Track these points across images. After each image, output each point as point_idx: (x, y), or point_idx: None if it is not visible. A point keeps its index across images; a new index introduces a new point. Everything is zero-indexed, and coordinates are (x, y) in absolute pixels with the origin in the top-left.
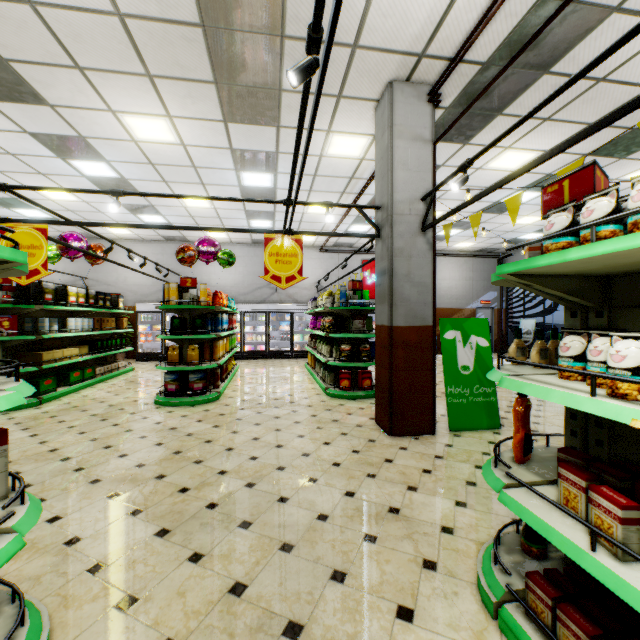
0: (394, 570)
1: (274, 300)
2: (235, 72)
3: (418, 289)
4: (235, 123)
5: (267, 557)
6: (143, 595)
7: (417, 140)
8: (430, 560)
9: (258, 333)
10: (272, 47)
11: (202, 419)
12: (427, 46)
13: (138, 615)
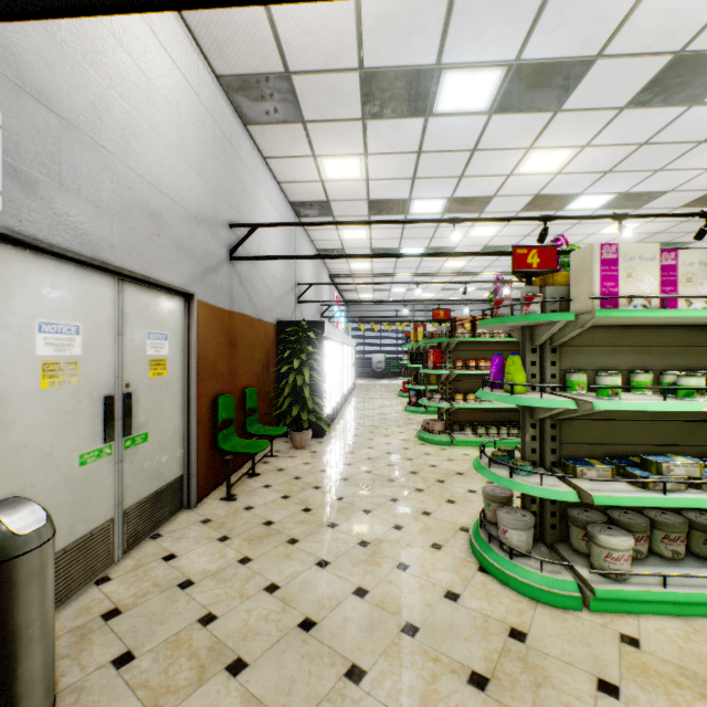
0: None
1: None
2: None
3: None
4: None
5: None
6: None
7: None
8: None
9: None
10: None
11: None
12: None
13: None
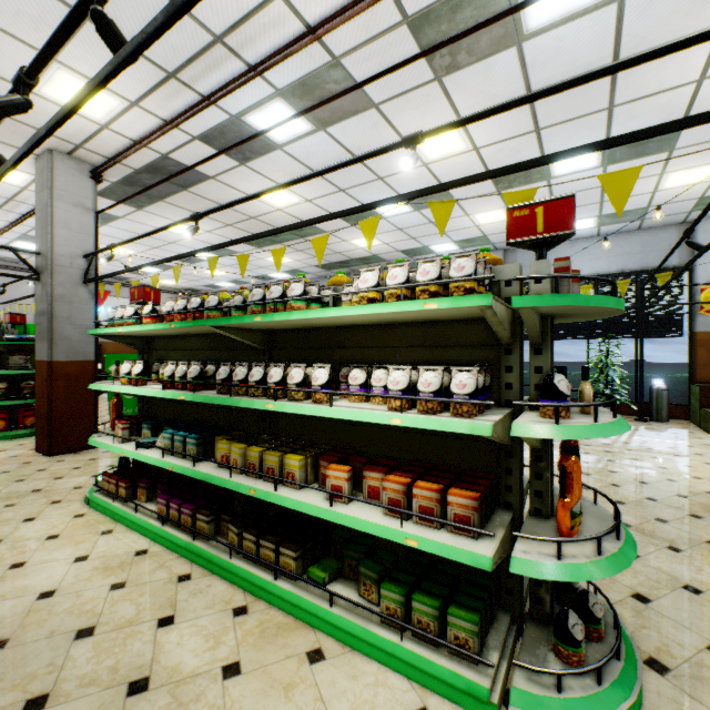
0: (28, 510)
1: None
2: None
3: (81, 330)
4: None
5: None
6: None
7: (80, 207)
8: (58, 500)
9: None
10: None
11: None
12: (84, 143)
13: None
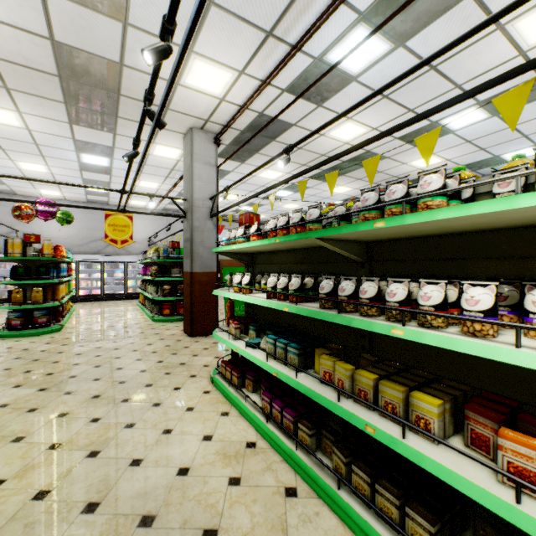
0: (176, 380)
1: (109, 251)
2: (82, 101)
3: (208, 251)
4: (79, 126)
5: (111, 386)
6: (41, 407)
7: (207, 164)
8: (194, 375)
9: (93, 279)
10: (111, 97)
11: (50, 342)
12: (210, 118)
13: (42, 411)
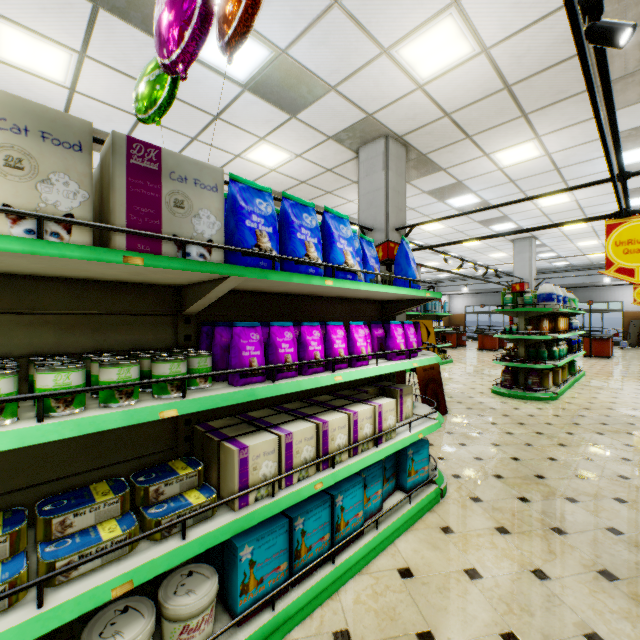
0: None
1: None
2: None
3: None
4: None
5: None
6: None
7: None
8: None
9: None
10: None
11: None
12: None
13: None
